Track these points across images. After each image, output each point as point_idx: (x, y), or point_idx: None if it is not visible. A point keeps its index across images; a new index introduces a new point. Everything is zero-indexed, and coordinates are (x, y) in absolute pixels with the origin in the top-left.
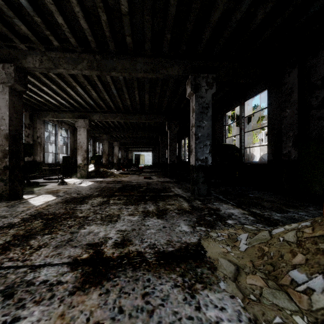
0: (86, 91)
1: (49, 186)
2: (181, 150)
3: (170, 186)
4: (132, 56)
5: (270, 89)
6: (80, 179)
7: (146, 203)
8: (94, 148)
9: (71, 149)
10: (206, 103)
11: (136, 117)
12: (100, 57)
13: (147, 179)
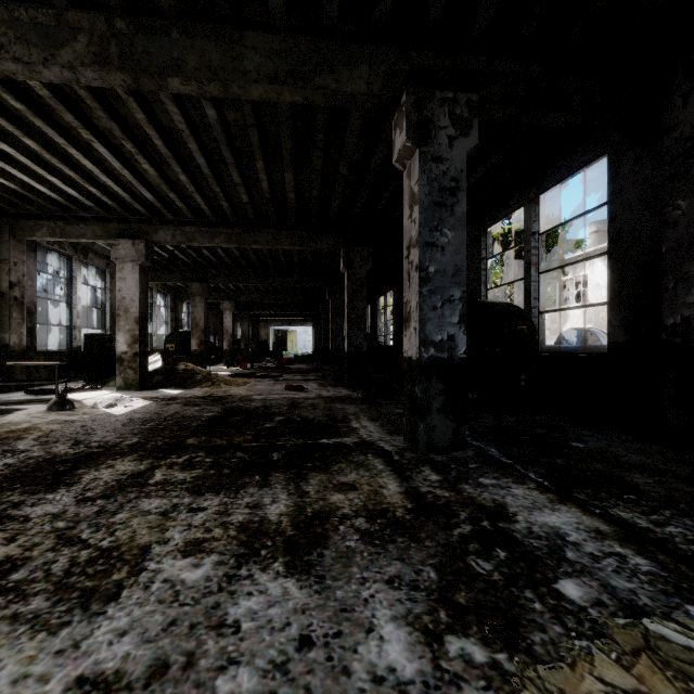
0: (126, 160)
1: (21, 413)
2: (379, 320)
3: (348, 413)
4: (230, 27)
5: (616, 152)
6: (122, 392)
7: (266, 483)
8: (177, 316)
9: (113, 317)
10: (452, 177)
11: (267, 237)
12: (128, 26)
13: (292, 391)
